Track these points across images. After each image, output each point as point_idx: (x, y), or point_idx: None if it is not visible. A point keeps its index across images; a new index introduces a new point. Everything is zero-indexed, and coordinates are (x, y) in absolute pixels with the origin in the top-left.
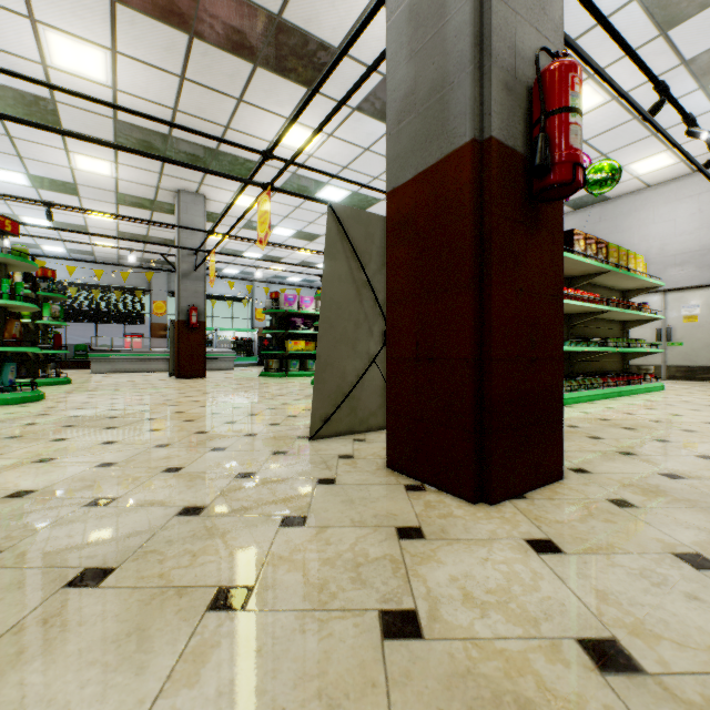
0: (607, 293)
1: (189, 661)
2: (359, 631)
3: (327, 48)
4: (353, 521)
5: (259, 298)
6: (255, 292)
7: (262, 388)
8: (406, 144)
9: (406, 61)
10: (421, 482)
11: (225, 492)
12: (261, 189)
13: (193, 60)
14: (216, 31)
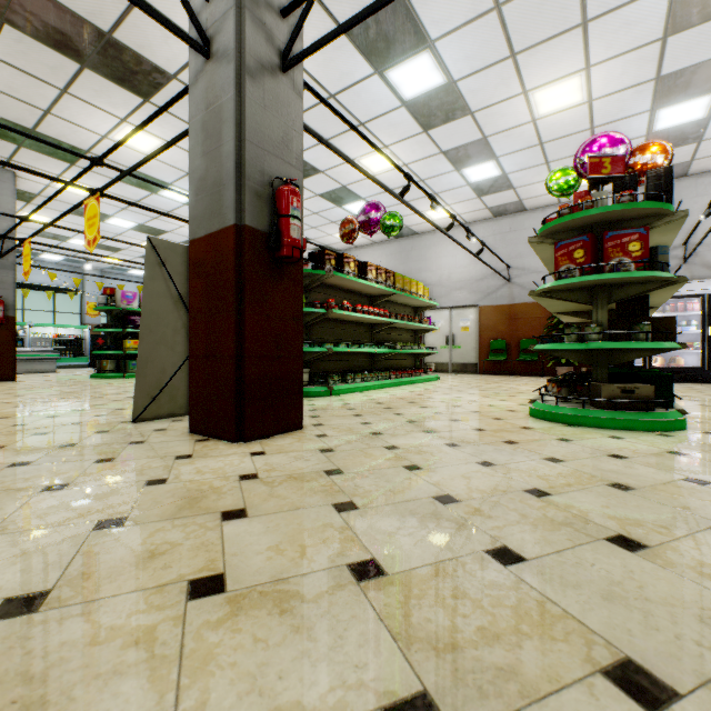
0: (403, 308)
1: (31, 504)
2: (133, 486)
3: (163, 72)
4: (149, 457)
5: (91, 291)
6: (86, 283)
7: (92, 389)
8: (201, 212)
9: (201, 156)
10: (209, 437)
11: (50, 454)
12: (92, 177)
13: (3, 42)
14: (35, 26)
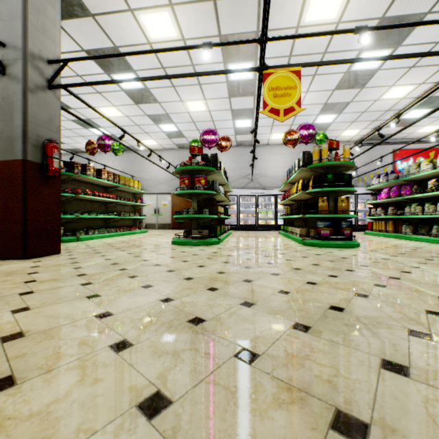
0: (126, 194)
1: None
2: None
3: None
4: None
5: None
6: None
7: None
8: None
9: None
10: (5, 259)
11: None
12: None
13: None
14: None
